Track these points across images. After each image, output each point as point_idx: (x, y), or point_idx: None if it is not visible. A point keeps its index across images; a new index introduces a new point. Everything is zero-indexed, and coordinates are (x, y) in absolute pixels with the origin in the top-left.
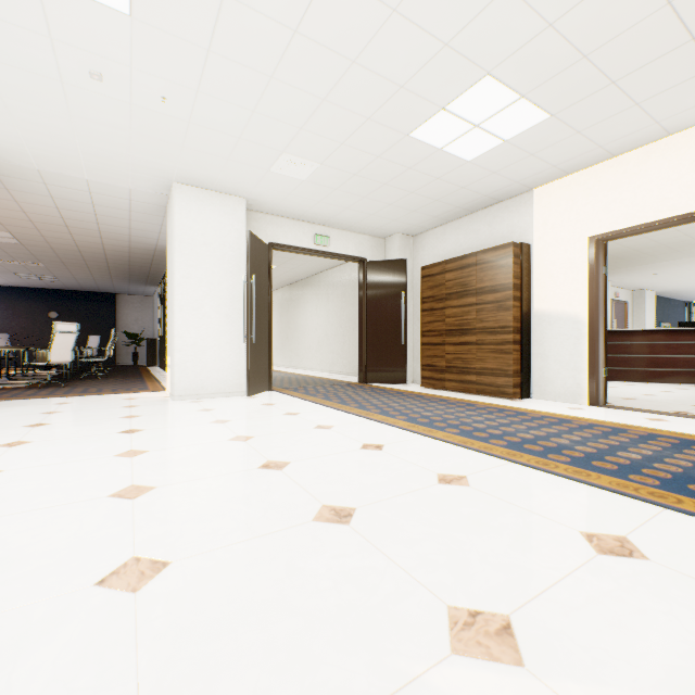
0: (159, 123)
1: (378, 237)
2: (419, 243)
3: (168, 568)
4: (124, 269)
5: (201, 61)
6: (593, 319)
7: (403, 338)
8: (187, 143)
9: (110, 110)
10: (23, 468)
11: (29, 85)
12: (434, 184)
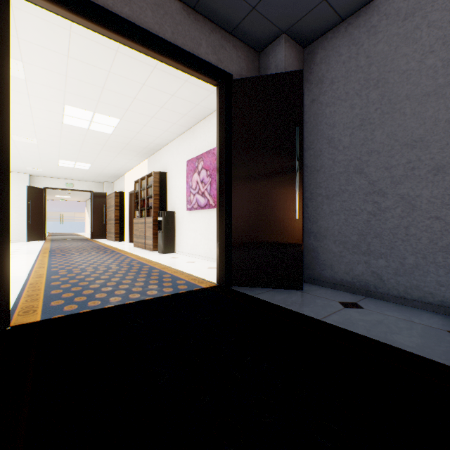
0: None
1: (100, 182)
2: (114, 185)
3: None
4: None
5: None
6: (129, 217)
7: (104, 221)
8: None
9: None
10: None
11: None
12: (89, 172)
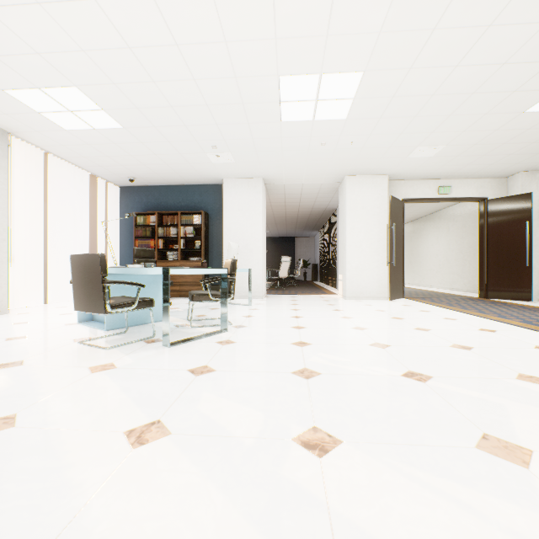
0: (346, 152)
1: (499, 177)
2: None
3: (391, 346)
4: (303, 223)
5: (375, 123)
6: None
7: (526, 261)
8: (358, 157)
9: (324, 154)
10: (309, 317)
11: (295, 154)
12: None
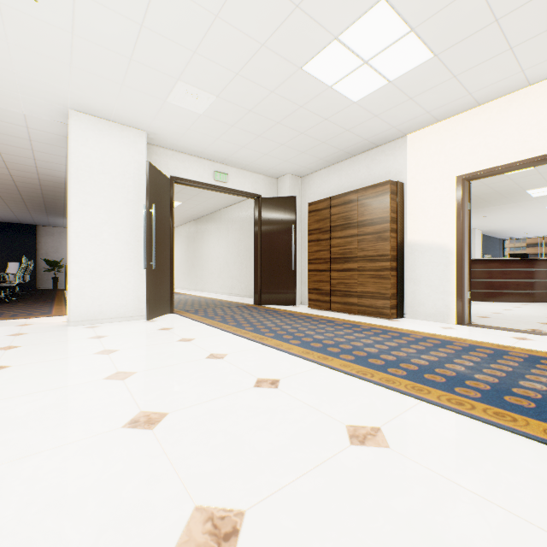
0: (37, 32)
1: (271, 177)
2: (307, 183)
3: None
4: (39, 202)
5: None
6: (460, 249)
7: (293, 265)
8: (75, 62)
9: None
10: None
11: None
12: (323, 125)
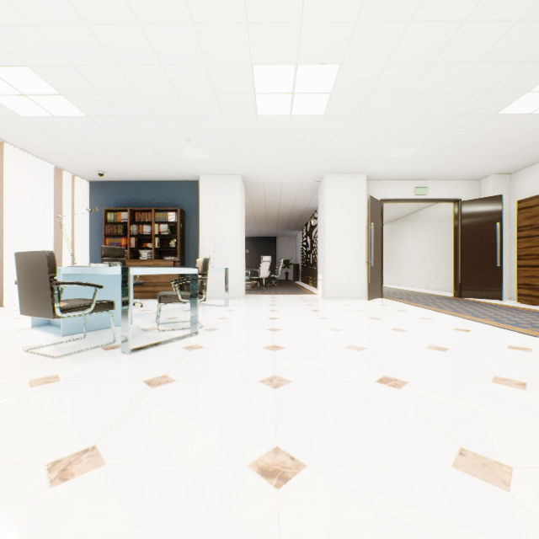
0: (324, 150)
1: (472, 180)
2: (516, 179)
3: (367, 349)
4: (284, 223)
5: (353, 120)
6: None
7: (498, 261)
8: (337, 155)
9: (303, 151)
10: (286, 318)
11: (273, 151)
12: (527, 135)
